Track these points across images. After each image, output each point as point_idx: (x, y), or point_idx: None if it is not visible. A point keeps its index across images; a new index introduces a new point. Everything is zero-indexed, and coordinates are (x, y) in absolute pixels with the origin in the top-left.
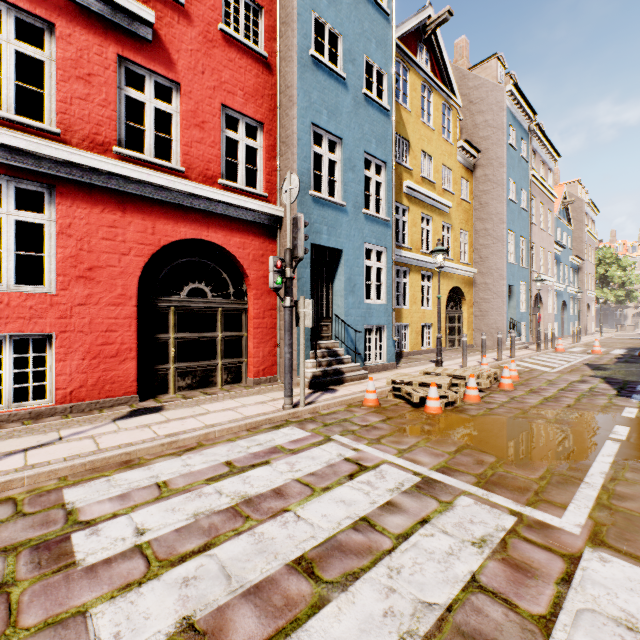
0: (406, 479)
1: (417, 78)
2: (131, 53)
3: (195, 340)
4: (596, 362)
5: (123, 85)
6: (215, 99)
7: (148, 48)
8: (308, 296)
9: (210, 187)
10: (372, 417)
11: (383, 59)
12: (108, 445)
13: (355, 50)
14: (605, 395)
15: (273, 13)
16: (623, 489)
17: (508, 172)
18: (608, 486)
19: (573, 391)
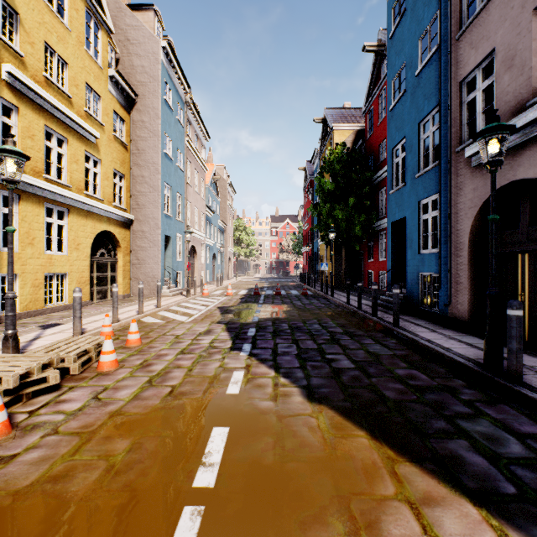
0: None
1: None
2: None
3: None
4: (227, 304)
5: None
6: None
7: None
8: None
9: None
10: None
11: None
12: None
13: None
14: (221, 352)
15: None
16: None
17: (164, 126)
18: None
19: (193, 352)
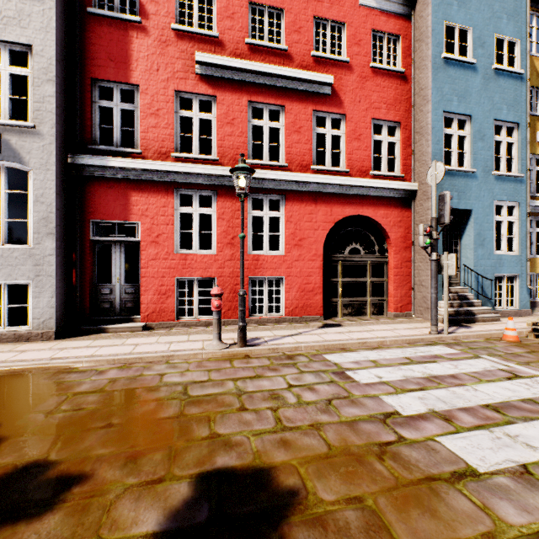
0: None
1: None
2: (319, 106)
3: (353, 283)
4: None
5: (315, 127)
6: (367, 117)
7: (328, 99)
8: (440, 250)
9: (365, 179)
10: (514, 349)
11: (515, 28)
12: (328, 339)
13: (484, 34)
14: None
15: (408, 36)
16: None
17: None
18: None
19: None
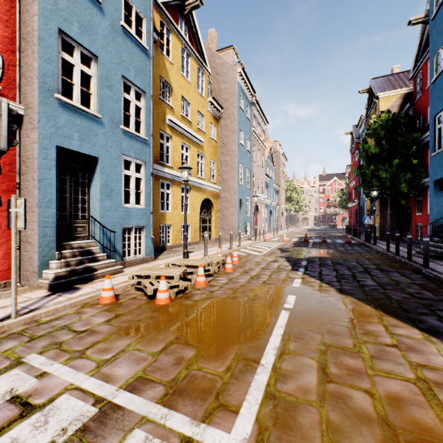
0: (77, 417)
1: (178, 41)
2: None
3: None
4: (284, 247)
5: None
6: None
7: None
8: (54, 198)
9: None
10: (99, 318)
11: (142, 5)
12: None
13: None
14: (285, 270)
15: None
16: (287, 365)
17: (239, 125)
18: (277, 365)
19: (269, 269)
